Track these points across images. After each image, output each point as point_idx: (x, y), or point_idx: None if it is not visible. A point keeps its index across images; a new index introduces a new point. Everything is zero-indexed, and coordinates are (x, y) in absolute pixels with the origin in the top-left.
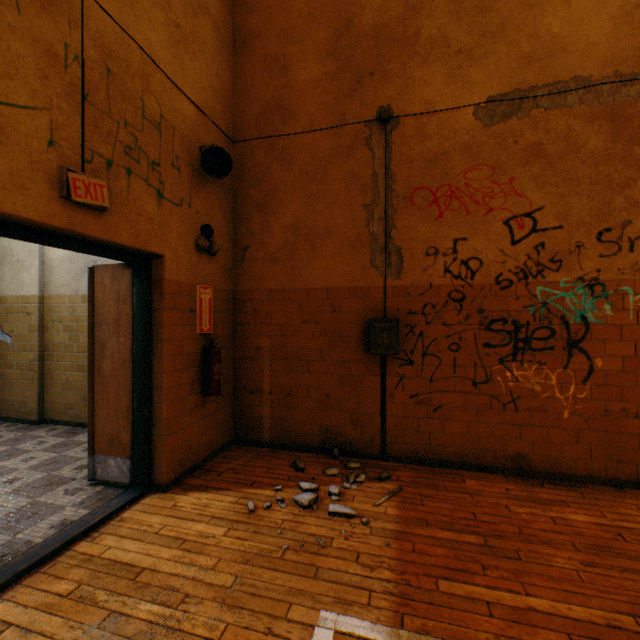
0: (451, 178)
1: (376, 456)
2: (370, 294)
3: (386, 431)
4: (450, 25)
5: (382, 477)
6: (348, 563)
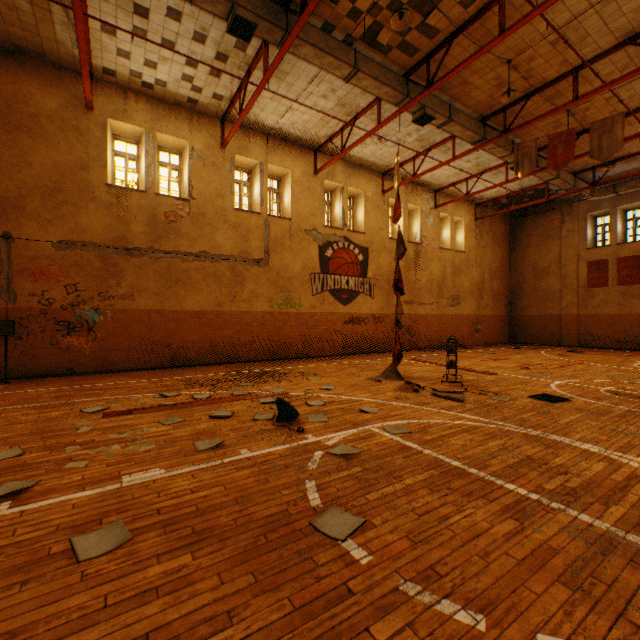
0: (42, 267)
1: (3, 379)
2: None
3: (9, 368)
4: (42, 209)
5: (3, 382)
6: None
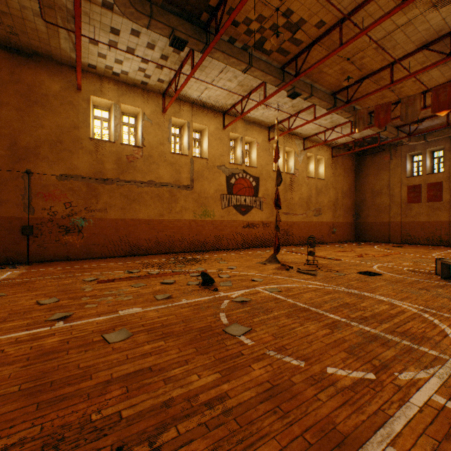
0: (50, 191)
1: (26, 262)
2: (24, 219)
3: (30, 255)
4: (50, 154)
5: (27, 264)
6: (15, 270)
